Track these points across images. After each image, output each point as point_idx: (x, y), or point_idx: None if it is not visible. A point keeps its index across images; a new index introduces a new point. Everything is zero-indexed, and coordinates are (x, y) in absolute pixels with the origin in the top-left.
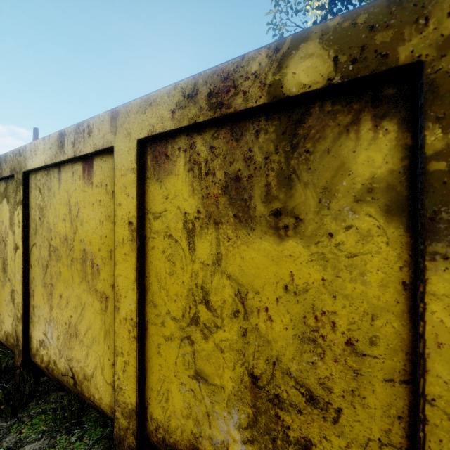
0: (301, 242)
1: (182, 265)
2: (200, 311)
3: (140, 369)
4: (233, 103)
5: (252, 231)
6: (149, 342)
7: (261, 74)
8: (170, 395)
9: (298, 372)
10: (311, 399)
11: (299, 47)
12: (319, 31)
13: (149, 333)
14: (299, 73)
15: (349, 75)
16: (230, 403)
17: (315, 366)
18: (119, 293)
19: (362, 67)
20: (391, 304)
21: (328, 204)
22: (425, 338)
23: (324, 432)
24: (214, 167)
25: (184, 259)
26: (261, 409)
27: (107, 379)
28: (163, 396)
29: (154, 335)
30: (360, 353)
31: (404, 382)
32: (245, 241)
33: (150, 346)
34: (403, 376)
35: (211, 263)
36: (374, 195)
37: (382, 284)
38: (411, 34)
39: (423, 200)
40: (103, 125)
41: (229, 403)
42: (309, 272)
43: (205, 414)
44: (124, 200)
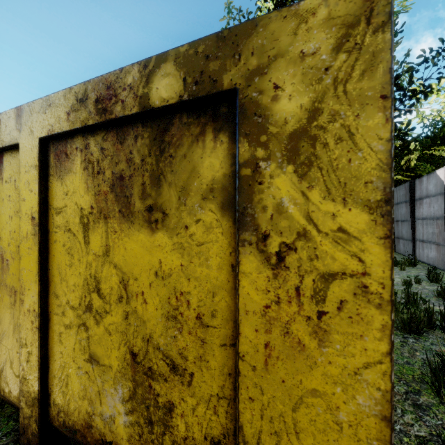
0: (167, 233)
1: (79, 257)
2: (93, 298)
3: (42, 358)
4: (114, 110)
5: (132, 225)
6: (52, 332)
7: (135, 87)
8: (69, 380)
9: (165, 346)
10: (173, 368)
11: (160, 66)
12: (174, 55)
13: (52, 323)
14: (160, 89)
15: (193, 94)
16: (116, 380)
17: (176, 339)
18: (23, 286)
19: (201, 89)
20: (224, 282)
21: (185, 201)
22: (239, 308)
23: (182, 394)
24: (104, 167)
25: (81, 252)
26: (139, 382)
27: (15, 372)
28: (64, 381)
29: (56, 325)
30: (205, 325)
31: (233, 345)
32: (127, 234)
33: (52, 335)
34: (232, 340)
35: (101, 254)
36: (214, 194)
37: (219, 267)
38: (231, 66)
39: (238, 199)
40: (10, 122)
41: (115, 380)
42: (172, 259)
43: (97, 393)
44: (28, 196)
